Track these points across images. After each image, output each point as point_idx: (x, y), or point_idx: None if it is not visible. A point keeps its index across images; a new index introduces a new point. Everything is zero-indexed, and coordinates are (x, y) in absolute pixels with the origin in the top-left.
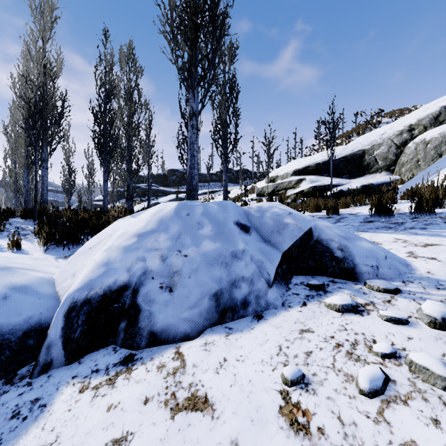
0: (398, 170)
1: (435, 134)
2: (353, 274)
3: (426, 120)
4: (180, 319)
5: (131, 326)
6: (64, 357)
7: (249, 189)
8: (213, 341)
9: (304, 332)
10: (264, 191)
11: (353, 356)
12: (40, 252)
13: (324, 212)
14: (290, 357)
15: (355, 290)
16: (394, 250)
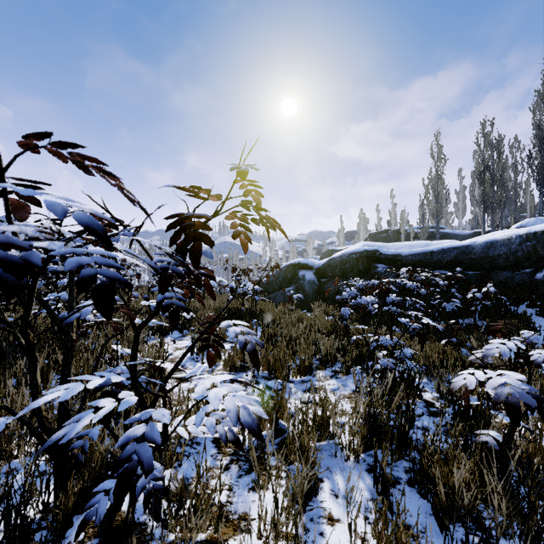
0: None
1: None
2: None
3: None
4: None
5: None
6: None
7: None
8: None
9: None
10: None
11: None
12: None
13: None
14: None
15: None
16: None
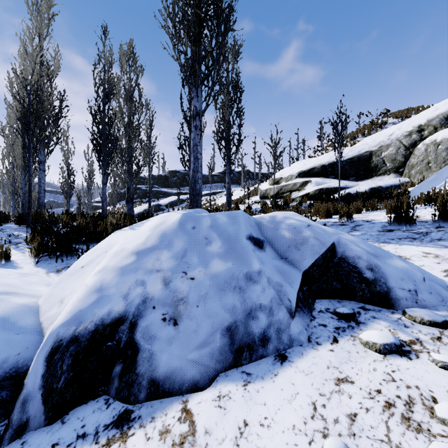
0: (407, 172)
1: (446, 135)
2: (388, 300)
3: (437, 120)
4: (187, 361)
5: (127, 371)
6: (43, 415)
7: (251, 190)
8: (229, 393)
9: (341, 382)
10: (268, 194)
11: (412, 423)
12: (30, 265)
13: (335, 218)
14: (329, 423)
15: (393, 321)
16: (427, 267)
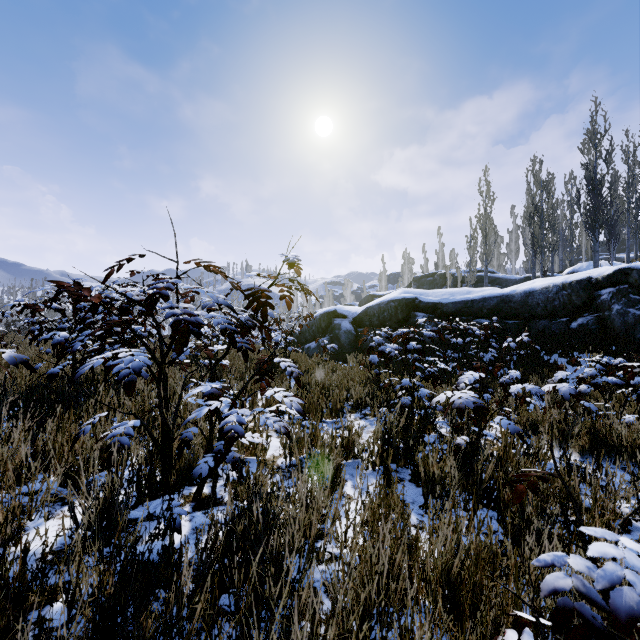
0: None
1: None
2: None
3: None
4: None
5: None
6: None
7: None
8: None
9: None
10: None
11: None
12: None
13: None
14: None
15: None
16: None
